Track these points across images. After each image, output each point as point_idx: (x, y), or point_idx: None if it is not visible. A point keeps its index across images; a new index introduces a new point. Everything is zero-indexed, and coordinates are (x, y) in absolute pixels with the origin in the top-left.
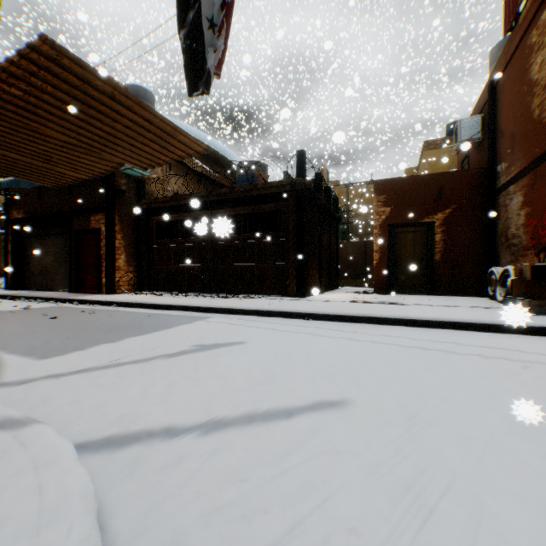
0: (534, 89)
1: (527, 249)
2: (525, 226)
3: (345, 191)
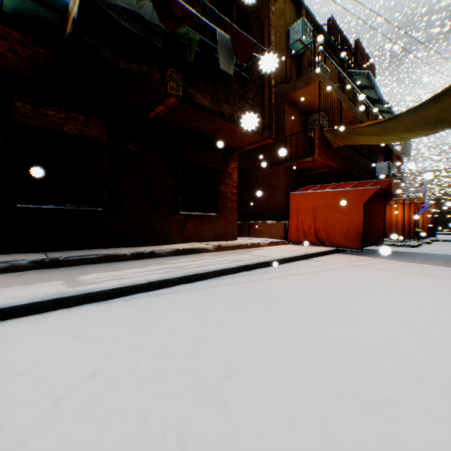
0: None
1: None
2: None
3: (412, 177)
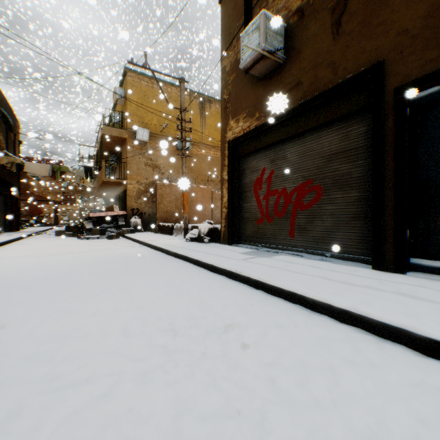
0: (32, 187)
1: (29, 216)
2: (28, 211)
3: None
